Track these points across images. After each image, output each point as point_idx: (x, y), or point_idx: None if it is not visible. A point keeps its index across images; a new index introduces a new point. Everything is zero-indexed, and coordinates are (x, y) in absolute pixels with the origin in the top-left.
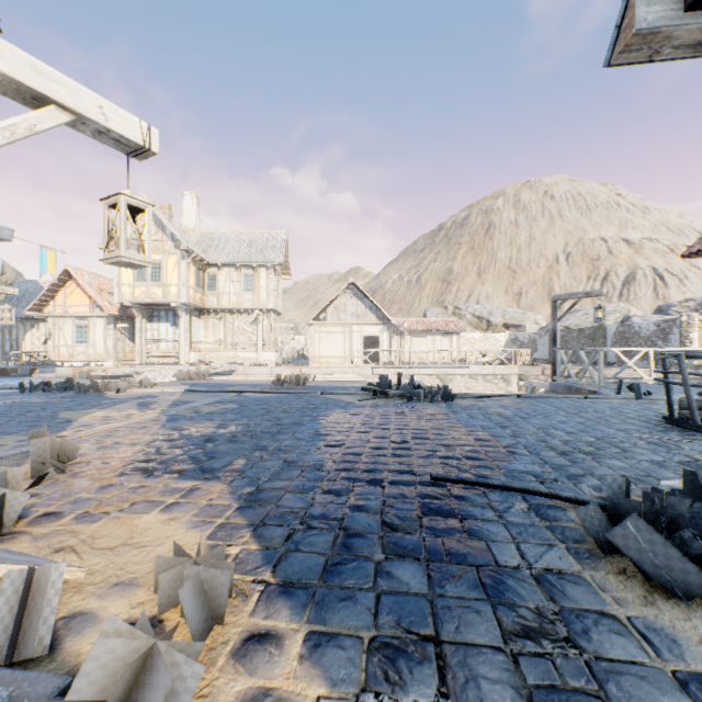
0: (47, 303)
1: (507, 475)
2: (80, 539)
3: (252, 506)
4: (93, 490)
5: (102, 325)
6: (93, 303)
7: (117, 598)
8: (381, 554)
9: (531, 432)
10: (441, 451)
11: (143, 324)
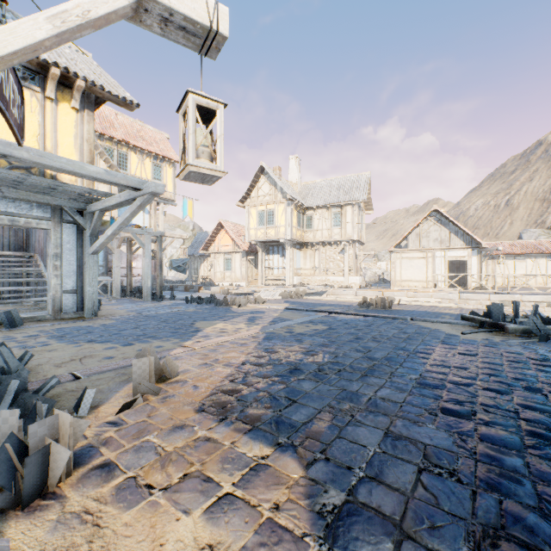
0: (210, 245)
1: None
2: None
3: None
4: (163, 432)
5: (239, 258)
6: (234, 243)
7: None
8: None
9: None
10: None
11: (262, 256)
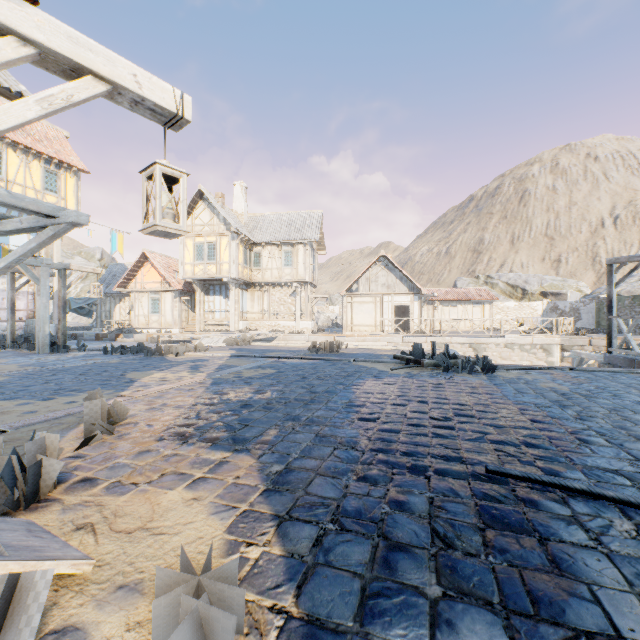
0: (130, 281)
1: (587, 474)
2: (103, 515)
3: (279, 490)
4: (131, 456)
5: (170, 298)
6: (164, 280)
7: (116, 610)
8: (435, 586)
9: (601, 415)
10: (492, 433)
11: (201, 297)
